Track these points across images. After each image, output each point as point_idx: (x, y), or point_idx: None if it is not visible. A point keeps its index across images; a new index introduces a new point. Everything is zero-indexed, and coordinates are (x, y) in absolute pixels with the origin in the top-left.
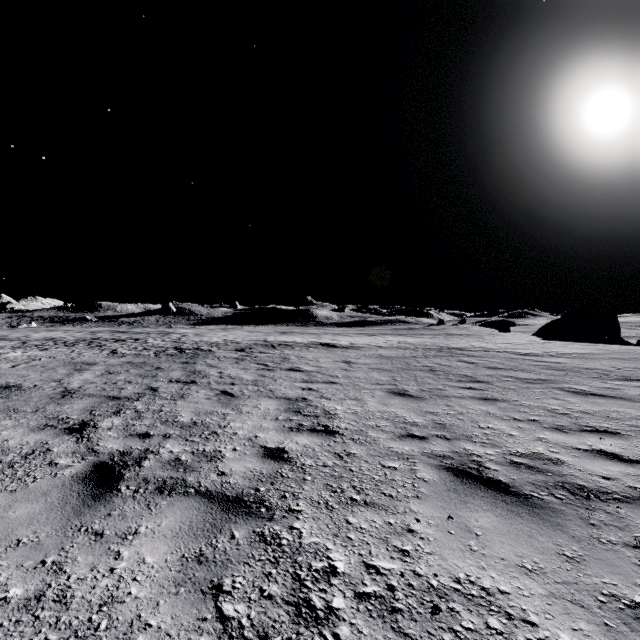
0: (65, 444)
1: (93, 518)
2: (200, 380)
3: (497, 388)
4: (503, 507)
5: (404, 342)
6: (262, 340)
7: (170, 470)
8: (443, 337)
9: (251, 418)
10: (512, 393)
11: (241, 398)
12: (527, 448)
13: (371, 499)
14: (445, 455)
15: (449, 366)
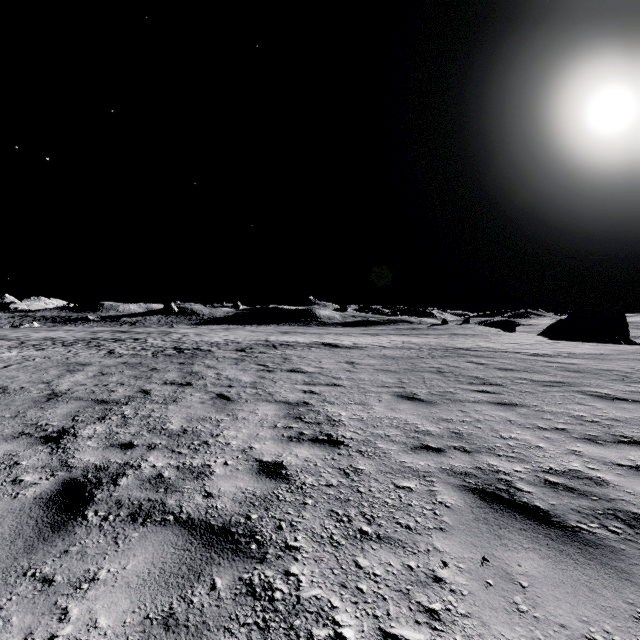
0: (37, 456)
1: (45, 557)
2: (196, 382)
3: (513, 391)
4: (548, 544)
5: (408, 342)
6: (263, 340)
7: (149, 490)
8: (448, 337)
9: (247, 425)
10: (530, 397)
11: (238, 402)
12: (561, 464)
13: (385, 532)
14: (467, 472)
15: (458, 367)
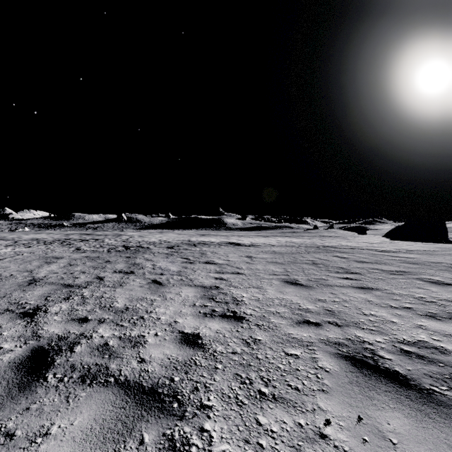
0: (15, 328)
1: (11, 413)
2: (137, 271)
3: (369, 278)
4: (409, 405)
5: (290, 242)
6: (187, 240)
7: (97, 356)
8: (318, 238)
9: (173, 304)
10: (382, 283)
11: (167, 286)
12: (411, 336)
13: (279, 393)
14: (340, 342)
15: (327, 260)
